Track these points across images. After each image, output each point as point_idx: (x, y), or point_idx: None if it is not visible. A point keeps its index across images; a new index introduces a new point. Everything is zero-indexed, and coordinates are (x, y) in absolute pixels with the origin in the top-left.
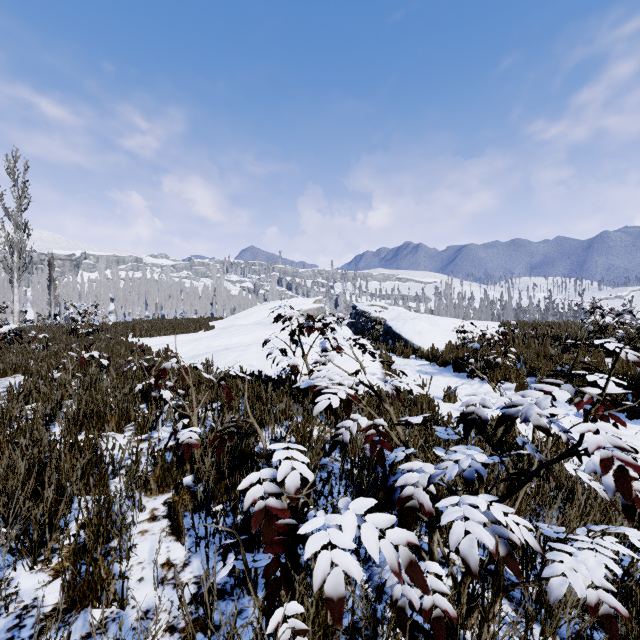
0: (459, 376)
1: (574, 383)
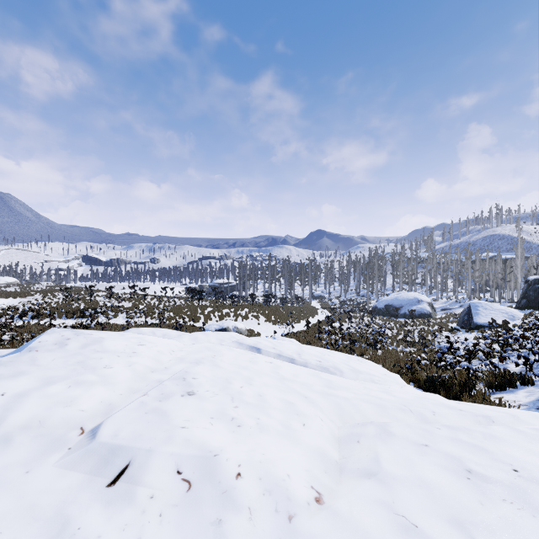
0: (26, 320)
1: (69, 314)
